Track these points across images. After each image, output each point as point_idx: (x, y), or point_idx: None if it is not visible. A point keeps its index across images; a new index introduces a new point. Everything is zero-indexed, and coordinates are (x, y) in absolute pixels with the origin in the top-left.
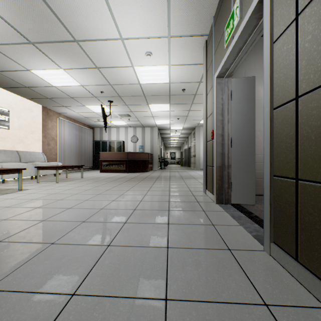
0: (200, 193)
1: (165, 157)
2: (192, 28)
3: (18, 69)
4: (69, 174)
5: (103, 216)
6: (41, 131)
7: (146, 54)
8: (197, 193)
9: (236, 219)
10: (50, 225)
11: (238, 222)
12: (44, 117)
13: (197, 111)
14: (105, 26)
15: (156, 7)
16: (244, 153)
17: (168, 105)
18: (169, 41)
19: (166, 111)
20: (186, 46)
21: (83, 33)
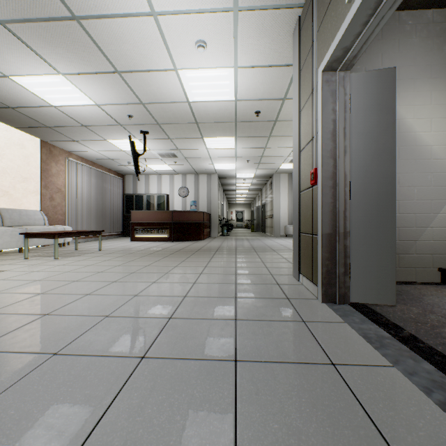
0: (289, 279)
1: (228, 218)
2: None
3: None
4: (84, 243)
5: (102, 338)
6: (40, 178)
7: (196, 46)
8: (284, 280)
9: (377, 345)
10: None
11: (385, 355)
12: (44, 156)
13: (277, 148)
14: None
15: None
16: (374, 210)
17: (233, 139)
18: (235, 19)
19: (230, 148)
20: (264, 29)
21: (85, 1)
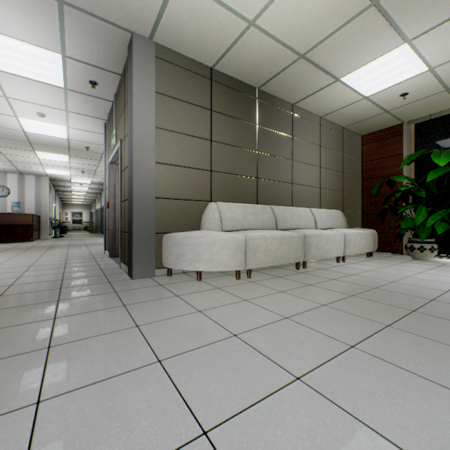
0: (101, 254)
1: (62, 219)
2: (91, 113)
3: None
4: None
5: None
6: None
7: (38, 114)
8: (98, 254)
9: (117, 261)
10: None
11: (117, 262)
12: None
13: None
14: None
15: (53, 94)
16: None
17: (67, 157)
18: (67, 113)
19: (64, 161)
20: (86, 120)
21: None
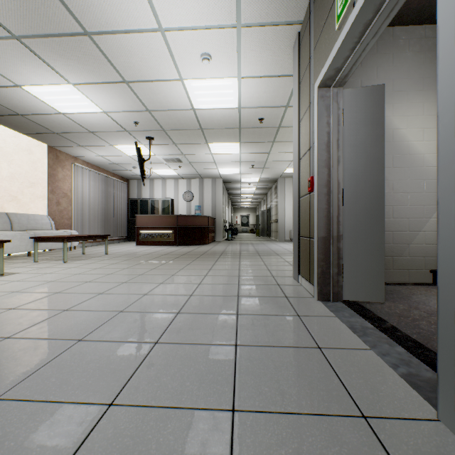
0: (289, 280)
1: (233, 222)
2: (276, 9)
3: (1, 85)
4: (90, 248)
5: (119, 328)
6: (47, 183)
7: (201, 58)
8: (284, 281)
9: (360, 334)
10: (14, 350)
11: (366, 341)
12: (51, 162)
13: (281, 153)
14: (132, 6)
15: None
16: (365, 215)
17: (237, 144)
18: (238, 34)
19: (234, 153)
20: (266, 43)
21: (97, 19)
